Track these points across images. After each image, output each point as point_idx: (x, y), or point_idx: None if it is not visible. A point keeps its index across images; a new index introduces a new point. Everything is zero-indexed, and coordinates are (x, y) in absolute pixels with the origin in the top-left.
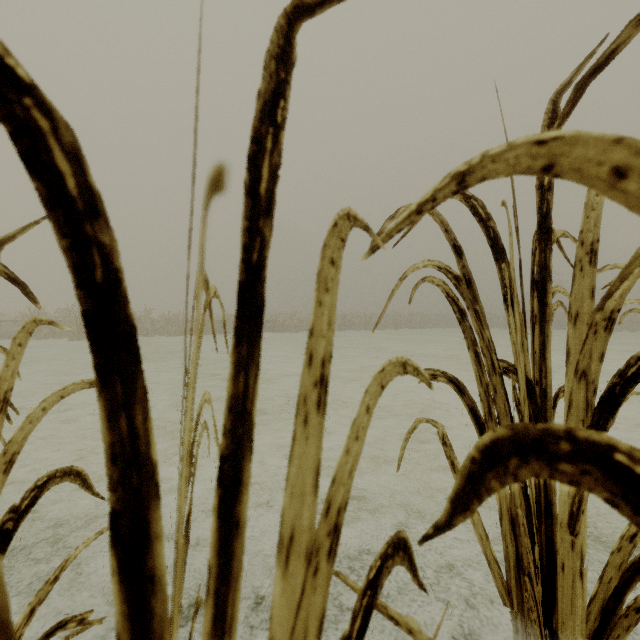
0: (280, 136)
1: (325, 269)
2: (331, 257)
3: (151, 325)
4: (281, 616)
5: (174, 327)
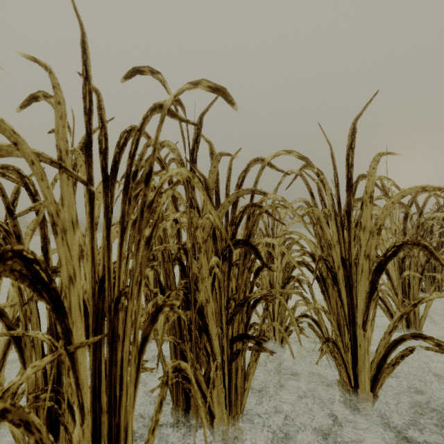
0: (15, 208)
1: (29, 231)
2: (31, 228)
3: (25, 227)
4: (12, 292)
5: None
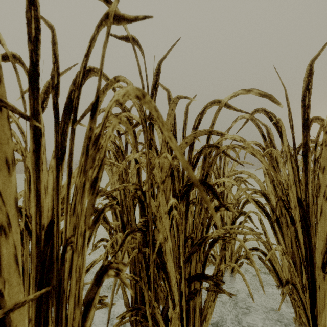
0: None
1: None
2: None
3: None
4: None
5: None
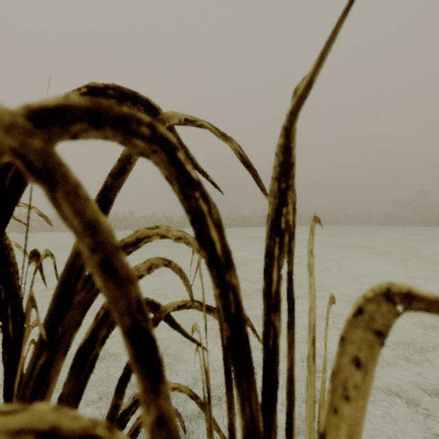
0: None
1: None
2: None
3: (135, 223)
4: None
5: (150, 224)
